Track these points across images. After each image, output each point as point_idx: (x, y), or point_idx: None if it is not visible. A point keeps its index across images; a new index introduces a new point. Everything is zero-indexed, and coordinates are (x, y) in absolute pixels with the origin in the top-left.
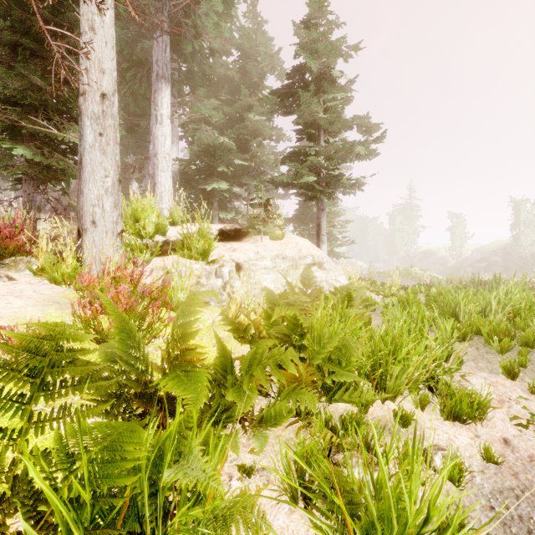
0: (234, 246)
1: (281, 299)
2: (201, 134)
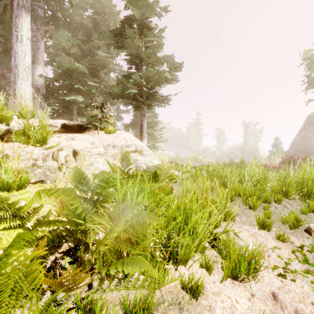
0: (75, 136)
1: (97, 177)
2: (60, 58)
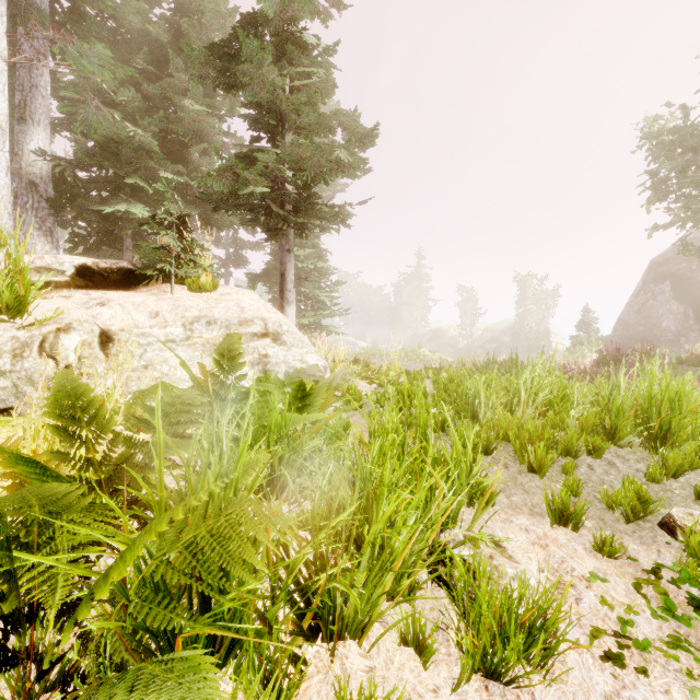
0: (110, 298)
1: (140, 400)
2: (87, 112)
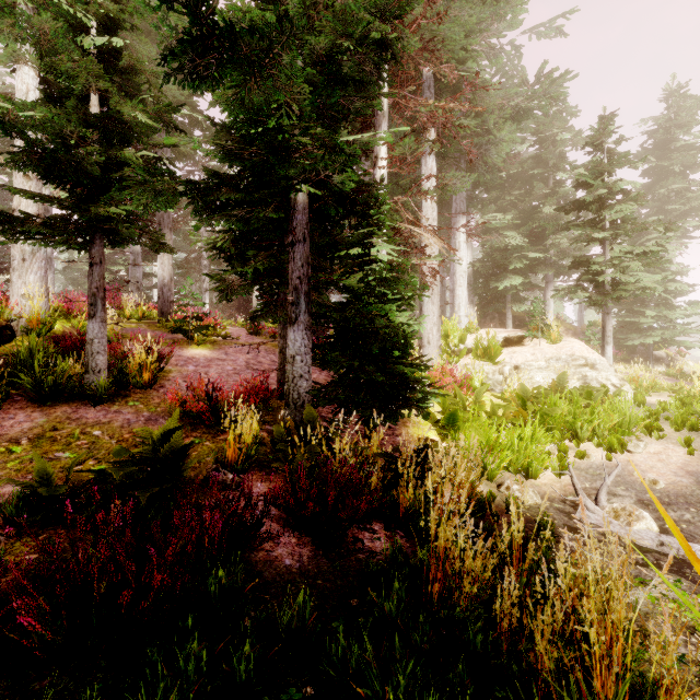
0: (515, 350)
1: (534, 389)
2: (492, 241)
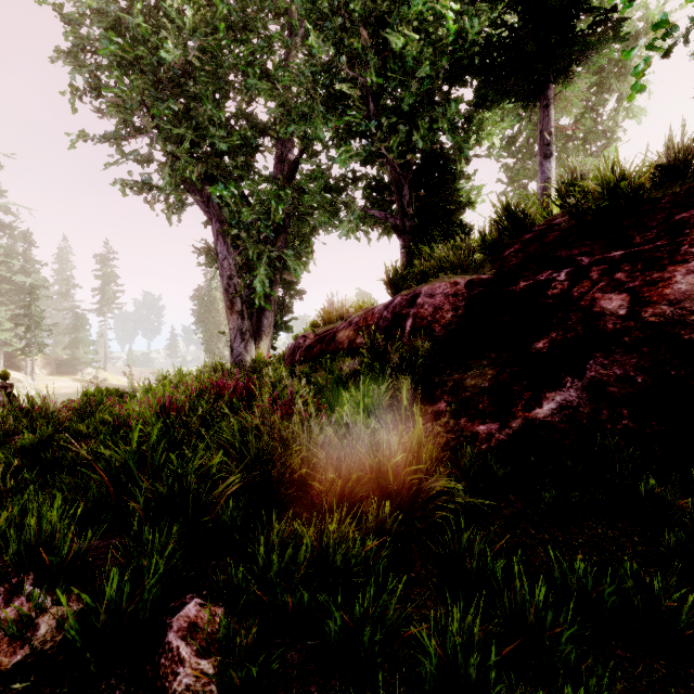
0: None
1: None
2: None
